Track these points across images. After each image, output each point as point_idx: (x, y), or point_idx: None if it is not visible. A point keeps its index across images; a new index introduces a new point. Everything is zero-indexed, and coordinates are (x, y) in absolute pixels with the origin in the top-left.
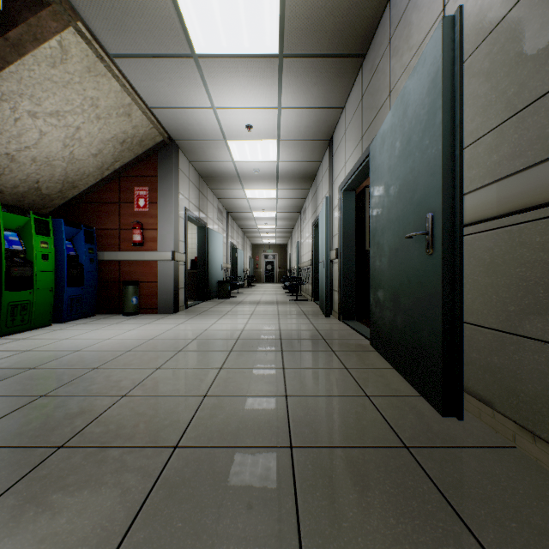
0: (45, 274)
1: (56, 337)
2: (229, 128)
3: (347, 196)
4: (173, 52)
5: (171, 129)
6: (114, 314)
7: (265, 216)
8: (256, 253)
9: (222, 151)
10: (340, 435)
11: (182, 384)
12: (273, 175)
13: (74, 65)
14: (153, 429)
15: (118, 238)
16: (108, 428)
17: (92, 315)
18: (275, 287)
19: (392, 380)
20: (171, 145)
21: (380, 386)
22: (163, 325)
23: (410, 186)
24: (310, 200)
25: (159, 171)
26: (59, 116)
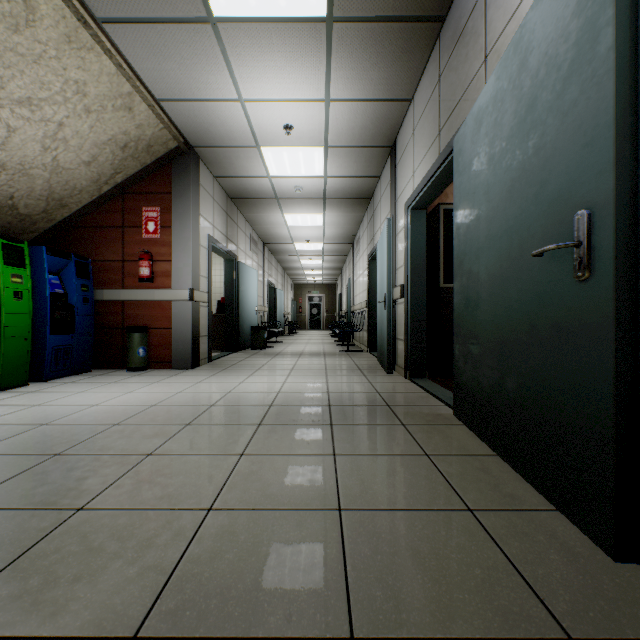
0: (18, 318)
1: (25, 403)
2: (262, 129)
3: (416, 215)
4: (183, 14)
5: (188, 131)
6: (116, 369)
7: (310, 249)
8: (299, 294)
9: (255, 162)
10: (440, 605)
11: (178, 485)
12: (319, 195)
13: (46, 31)
14: (105, 588)
15: (122, 273)
16: (25, 585)
17: (86, 370)
18: (322, 335)
19: (501, 477)
20: (188, 153)
21: (485, 489)
22: (174, 385)
23: (535, 176)
24: (364, 227)
25: (173, 186)
26: (32, 105)
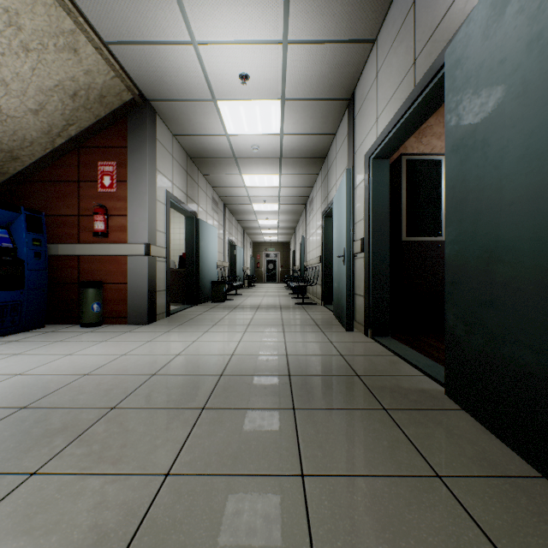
0: None
1: None
2: (218, 79)
3: (379, 165)
4: None
5: (142, 81)
6: (71, 324)
7: (266, 209)
8: (257, 251)
9: (212, 118)
10: None
11: None
12: (275, 154)
13: None
14: None
15: (77, 227)
16: None
17: (39, 326)
18: (277, 288)
19: None
20: (144, 107)
21: None
22: (122, 345)
23: None
24: (318, 187)
25: (129, 140)
26: None
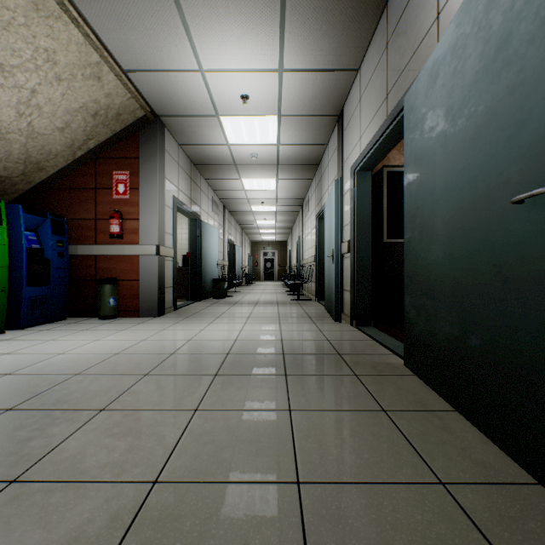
0: None
1: None
2: (221, 99)
3: (362, 177)
4: None
5: (154, 100)
6: (89, 317)
7: (264, 210)
8: (255, 250)
9: (215, 131)
10: None
11: (125, 449)
12: (272, 161)
13: None
14: None
15: (94, 230)
16: None
17: (62, 318)
18: (275, 286)
19: (466, 439)
20: (155, 122)
21: (453, 455)
22: (140, 333)
23: (509, 117)
24: (313, 190)
25: (141, 151)
26: (5, 71)
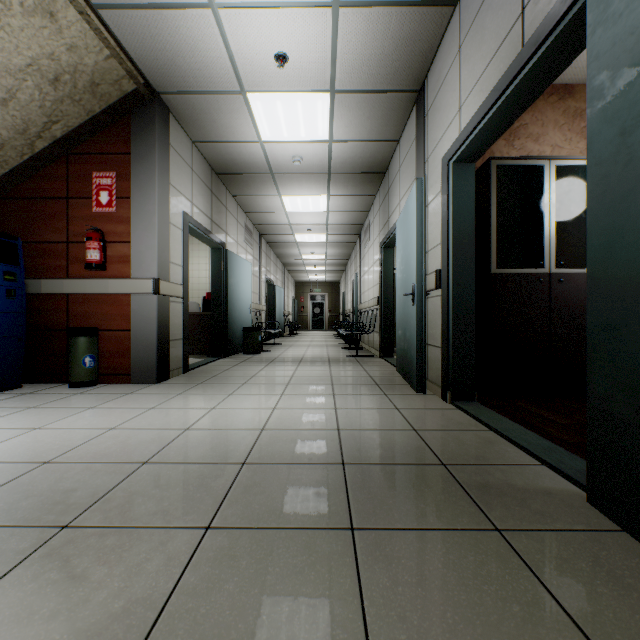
0: None
1: None
2: (247, 62)
3: (461, 171)
4: None
5: (148, 65)
6: (58, 383)
7: (311, 241)
8: (300, 293)
9: (241, 118)
10: None
11: None
12: (322, 169)
13: None
14: None
15: (66, 258)
16: None
17: (13, 386)
18: (325, 336)
19: None
20: (152, 101)
21: None
22: (114, 413)
23: None
24: (375, 211)
25: (132, 144)
26: None
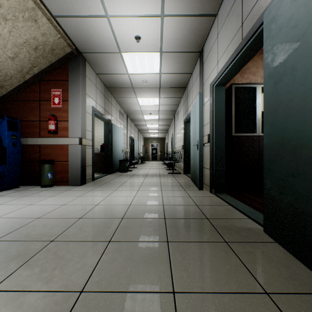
0: None
1: None
2: (122, 39)
3: (218, 90)
4: None
5: (77, 40)
6: (35, 185)
7: (151, 118)
8: (146, 143)
9: (119, 63)
10: None
11: None
12: (156, 85)
13: None
14: None
15: (39, 128)
16: None
17: (16, 187)
18: (158, 164)
19: None
20: (78, 56)
21: None
22: (63, 198)
23: None
24: (181, 105)
25: (69, 76)
26: None
